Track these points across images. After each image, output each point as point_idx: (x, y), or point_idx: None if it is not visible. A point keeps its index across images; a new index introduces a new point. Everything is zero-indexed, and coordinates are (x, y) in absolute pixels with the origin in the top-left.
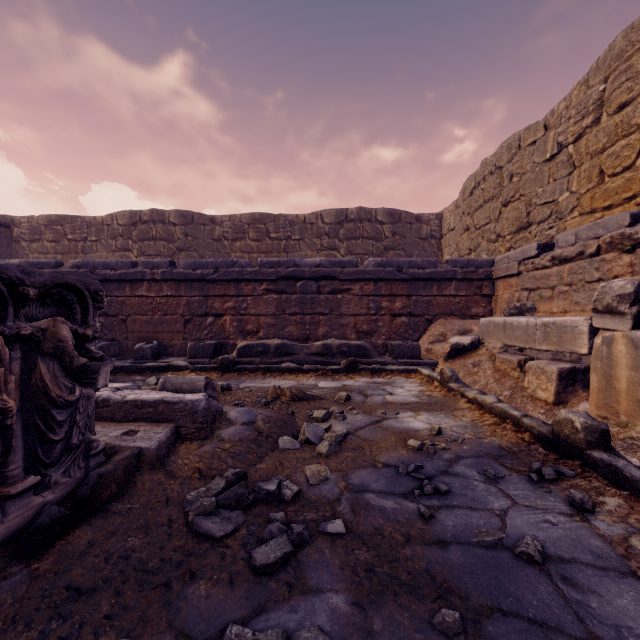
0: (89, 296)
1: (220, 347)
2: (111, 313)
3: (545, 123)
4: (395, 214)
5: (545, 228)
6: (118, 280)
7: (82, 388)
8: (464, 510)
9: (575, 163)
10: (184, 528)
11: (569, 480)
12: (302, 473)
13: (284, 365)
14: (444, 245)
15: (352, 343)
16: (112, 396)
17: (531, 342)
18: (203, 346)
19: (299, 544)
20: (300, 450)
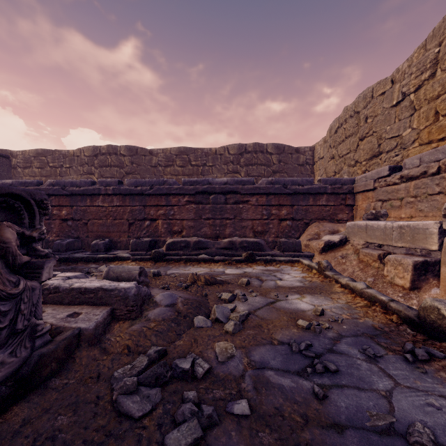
0: (35, 204)
1: (154, 243)
2: (76, 218)
3: (392, 78)
4: (280, 147)
5: (392, 155)
6: (81, 194)
7: (27, 281)
8: (353, 390)
9: (415, 107)
10: (109, 405)
11: (440, 361)
12: (212, 350)
13: (200, 256)
14: (316, 169)
15: (250, 240)
16: (62, 284)
17: (388, 240)
18: (141, 242)
19: (208, 426)
20: (211, 328)
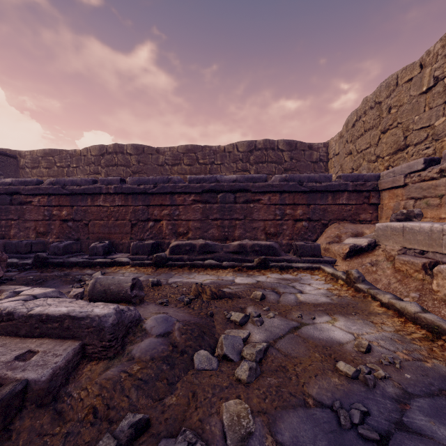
0: None
1: (156, 246)
2: (77, 219)
3: (421, 62)
4: (292, 144)
5: (422, 148)
6: (82, 194)
7: None
8: None
9: None
10: None
11: None
12: (218, 417)
13: (207, 262)
14: (330, 166)
15: (263, 243)
16: (17, 309)
17: (436, 246)
18: (143, 245)
19: None
20: (217, 371)
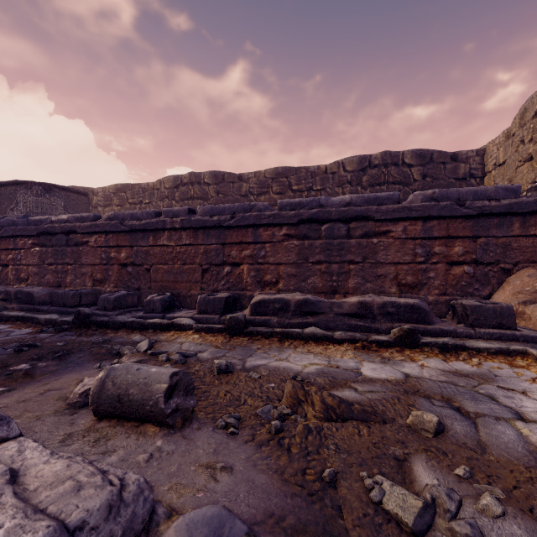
0: None
1: (232, 301)
2: (137, 262)
3: None
4: (426, 155)
5: None
6: (143, 230)
7: None
8: None
9: None
10: None
11: None
12: None
13: (308, 330)
14: (488, 184)
15: (401, 302)
16: None
17: None
18: (213, 300)
19: None
20: None
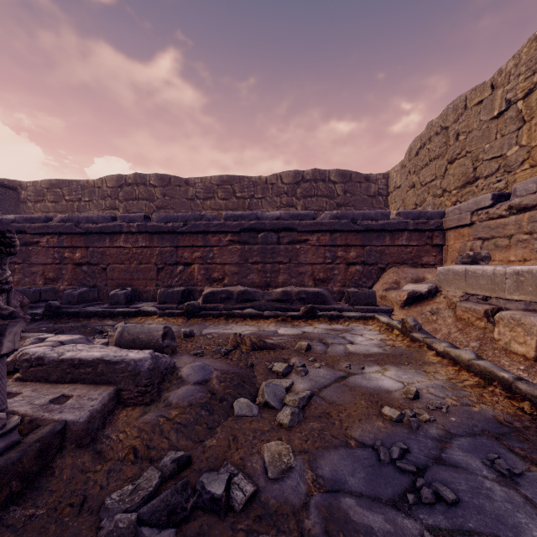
0: None
1: (187, 293)
2: (93, 262)
3: (492, 83)
4: (346, 174)
5: (493, 181)
6: (99, 233)
7: None
8: None
9: (525, 118)
10: None
11: None
12: (259, 455)
13: (246, 311)
14: (390, 201)
15: (310, 290)
16: (47, 353)
17: (499, 291)
18: (171, 292)
19: None
20: (258, 417)
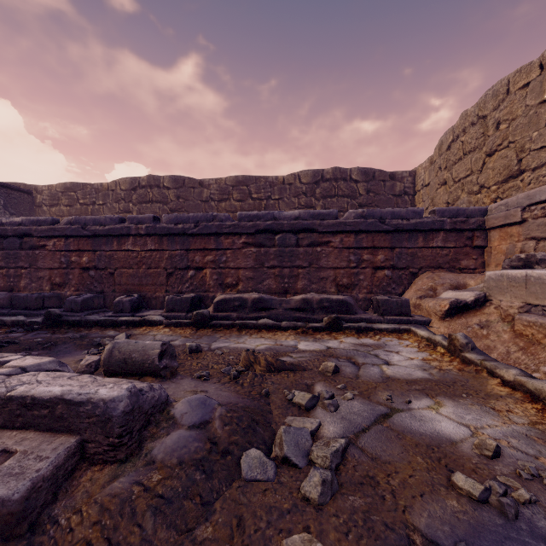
0: None
1: (197, 301)
2: (100, 267)
3: (541, 62)
4: (369, 173)
5: (543, 174)
6: (106, 235)
7: None
8: None
9: None
10: None
11: None
12: None
13: (261, 321)
14: (418, 201)
15: (334, 298)
16: None
17: None
18: (180, 300)
19: None
20: (274, 483)
